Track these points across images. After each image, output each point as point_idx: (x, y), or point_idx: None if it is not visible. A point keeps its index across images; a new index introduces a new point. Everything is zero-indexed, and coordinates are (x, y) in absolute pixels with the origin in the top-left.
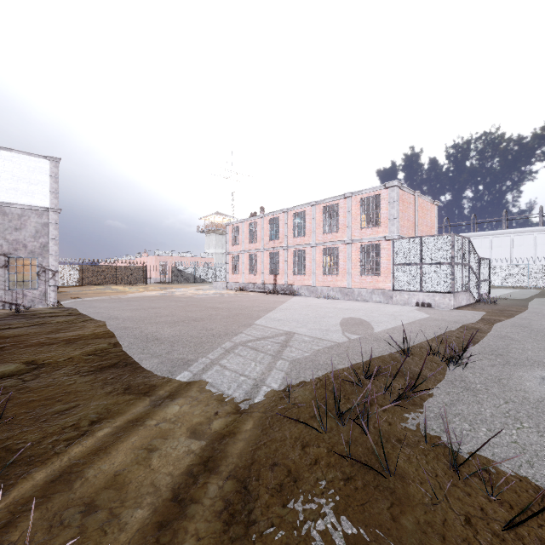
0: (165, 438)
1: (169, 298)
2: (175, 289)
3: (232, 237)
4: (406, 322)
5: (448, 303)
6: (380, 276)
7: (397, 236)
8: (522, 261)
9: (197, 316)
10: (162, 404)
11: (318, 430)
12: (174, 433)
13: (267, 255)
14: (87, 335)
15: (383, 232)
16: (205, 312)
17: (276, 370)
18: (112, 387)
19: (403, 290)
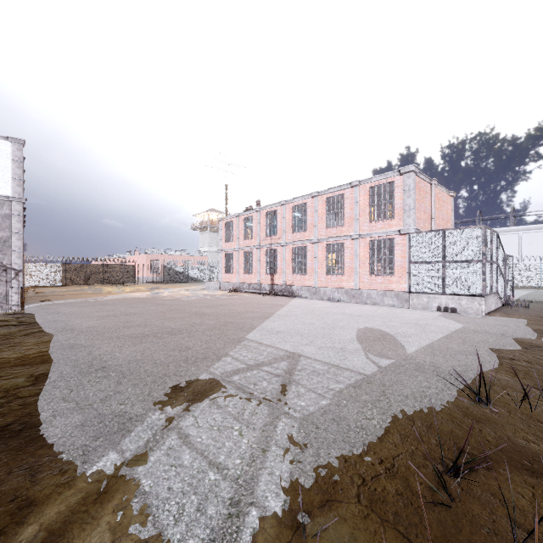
0: None
1: (153, 301)
2: (164, 289)
3: (225, 233)
4: (441, 335)
5: (477, 308)
6: (393, 276)
7: (414, 229)
8: (534, 259)
9: (176, 326)
10: None
11: None
12: None
13: (264, 253)
14: (10, 359)
15: (397, 225)
16: (187, 319)
17: (276, 446)
18: None
19: (421, 292)
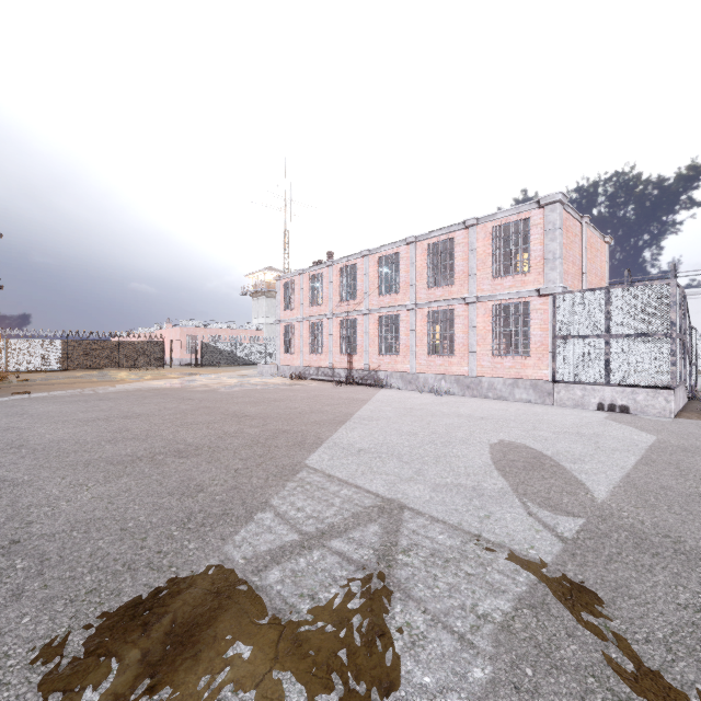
0: None
1: (176, 393)
2: (201, 375)
3: (284, 297)
4: (633, 458)
5: (663, 407)
6: (528, 357)
7: (561, 288)
8: None
9: (194, 439)
10: None
11: None
12: None
13: (338, 324)
14: None
15: (534, 281)
16: (217, 426)
17: None
18: None
19: (572, 382)
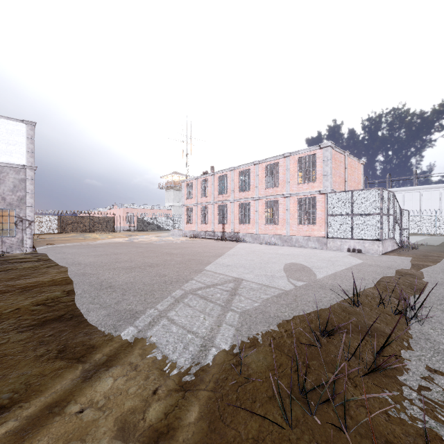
0: (83, 439)
1: (132, 244)
2: (139, 236)
3: (186, 192)
4: (344, 267)
5: (377, 249)
6: (315, 225)
7: (330, 190)
8: (431, 212)
9: (153, 261)
10: (93, 377)
11: (281, 425)
12: (97, 429)
13: (217, 207)
14: (45, 281)
15: (318, 186)
16: (161, 257)
17: (225, 324)
18: (46, 349)
19: (336, 238)
